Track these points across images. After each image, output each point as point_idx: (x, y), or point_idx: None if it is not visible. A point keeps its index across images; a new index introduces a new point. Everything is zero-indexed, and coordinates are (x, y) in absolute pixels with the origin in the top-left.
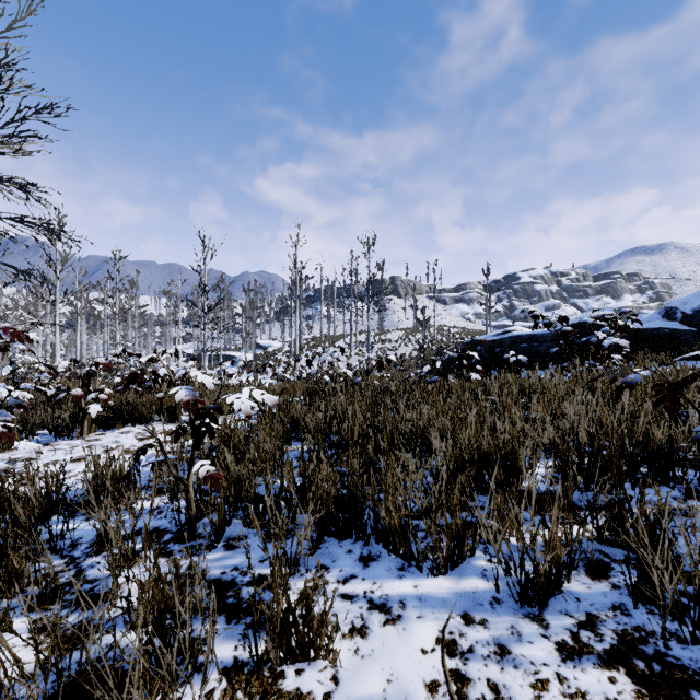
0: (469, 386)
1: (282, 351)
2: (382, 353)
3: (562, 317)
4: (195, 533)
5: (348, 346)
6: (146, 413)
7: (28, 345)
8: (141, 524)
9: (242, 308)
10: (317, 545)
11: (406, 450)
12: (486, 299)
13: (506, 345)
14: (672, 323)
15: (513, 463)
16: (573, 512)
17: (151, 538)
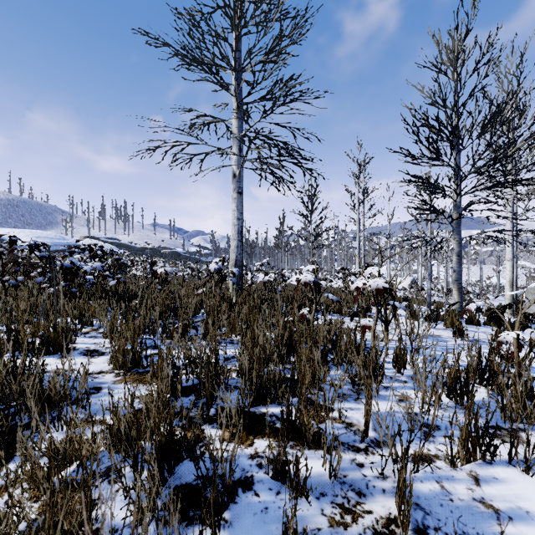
0: None
1: None
2: None
3: None
4: None
5: None
6: None
7: None
8: None
9: None
10: None
11: None
12: None
13: None
14: None
15: None
16: None
17: None
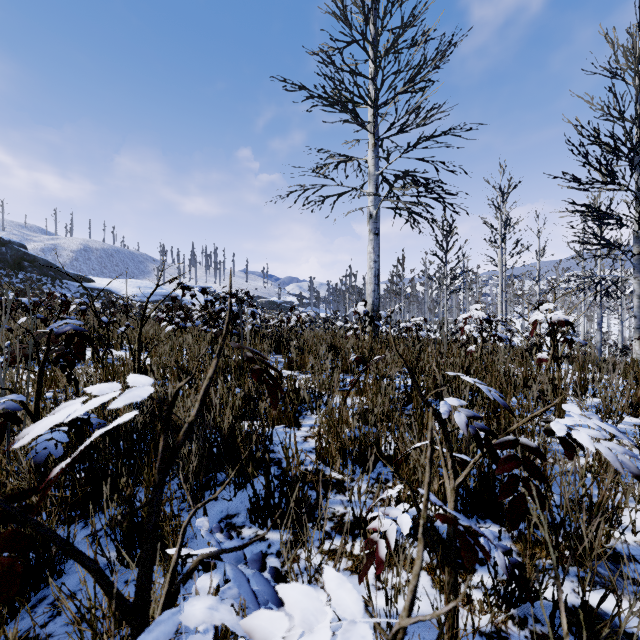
0: None
1: None
2: None
3: None
4: None
5: None
6: None
7: None
8: None
9: None
10: None
11: None
12: None
13: None
14: None
15: None
16: None
17: None
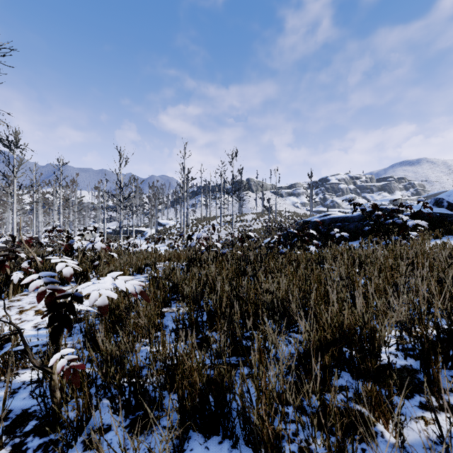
0: (311, 257)
1: (175, 227)
2: (241, 229)
3: (375, 204)
4: (60, 419)
5: (219, 224)
6: (63, 277)
7: (2, 223)
8: (12, 404)
9: (148, 199)
10: (181, 448)
11: (268, 321)
12: (310, 193)
13: (327, 224)
14: (440, 209)
15: (372, 340)
16: (438, 394)
17: (13, 427)
